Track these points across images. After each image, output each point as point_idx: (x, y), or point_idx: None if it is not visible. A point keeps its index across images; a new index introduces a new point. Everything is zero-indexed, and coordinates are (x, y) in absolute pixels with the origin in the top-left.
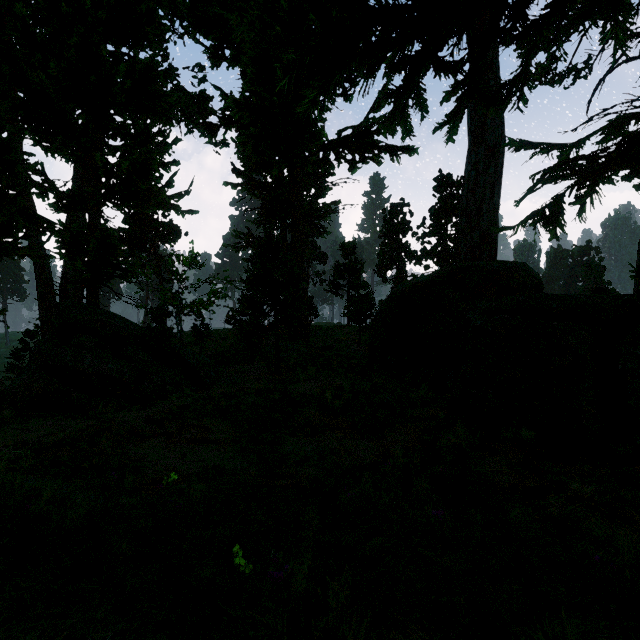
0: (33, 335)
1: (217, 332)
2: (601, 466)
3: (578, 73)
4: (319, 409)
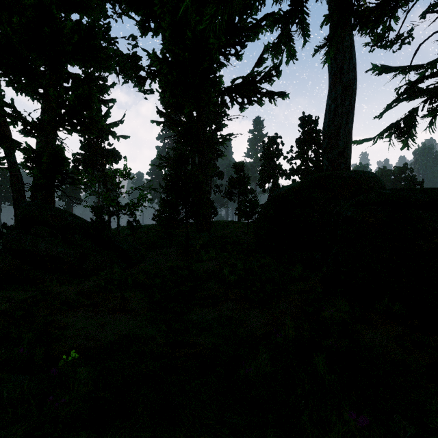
0: (8, 227)
1: (146, 226)
2: None
3: (403, 40)
4: (218, 283)
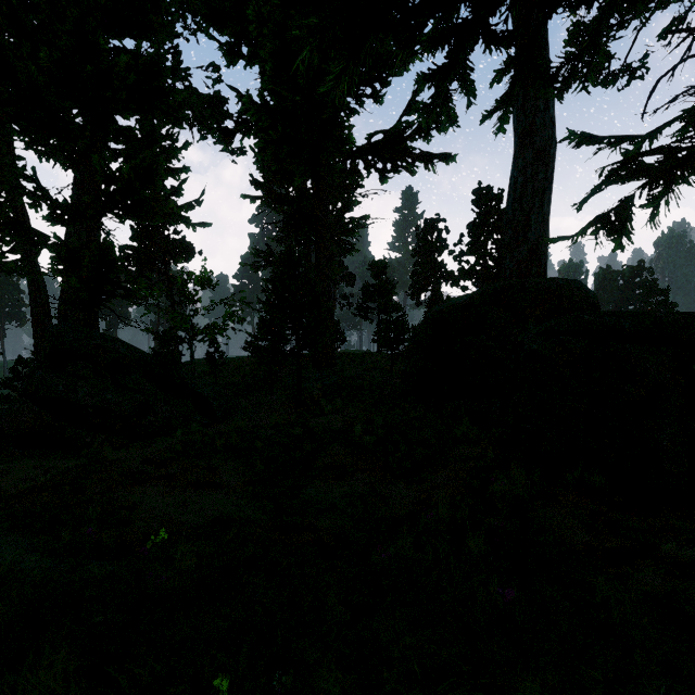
0: (26, 363)
1: (234, 360)
2: (690, 518)
3: (633, 73)
4: (346, 447)
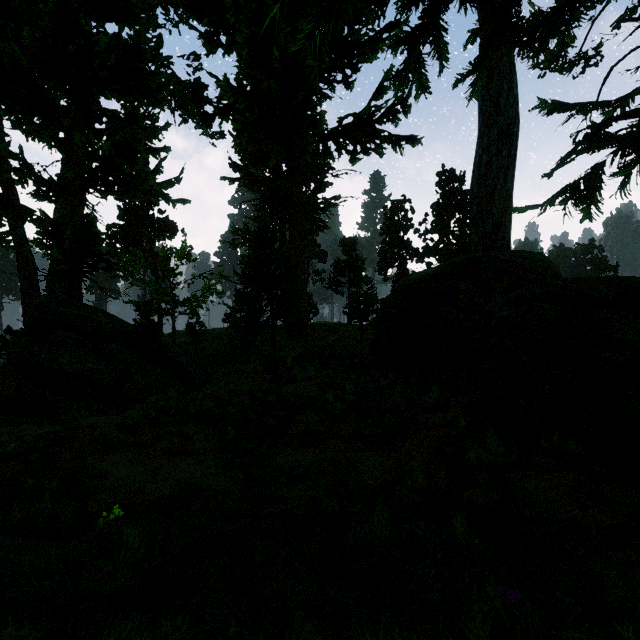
0: (14, 332)
1: (214, 331)
2: None
3: (588, 61)
4: (318, 414)
